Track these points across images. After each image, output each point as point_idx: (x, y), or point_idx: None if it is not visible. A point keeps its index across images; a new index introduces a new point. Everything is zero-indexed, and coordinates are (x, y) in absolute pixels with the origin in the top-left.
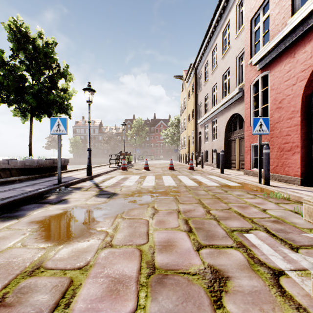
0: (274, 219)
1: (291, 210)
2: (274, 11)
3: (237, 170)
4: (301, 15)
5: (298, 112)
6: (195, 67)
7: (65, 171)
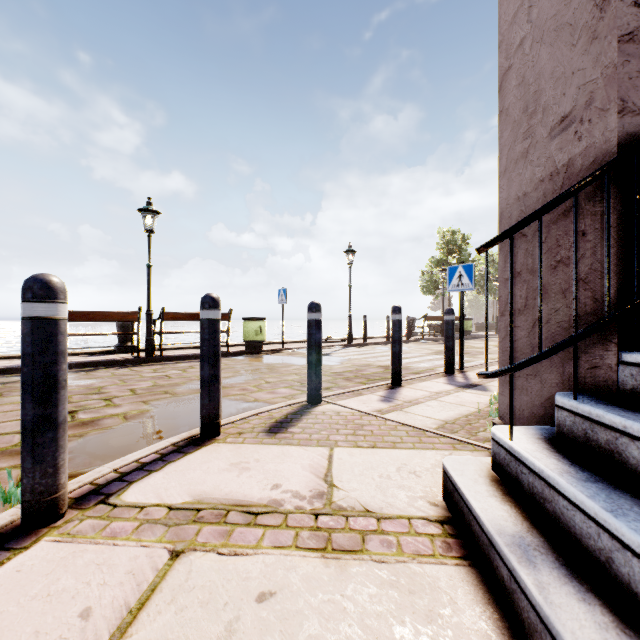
0: None
1: None
2: None
3: None
4: None
5: None
6: None
7: None
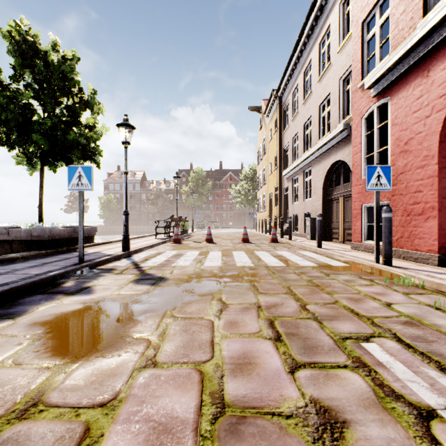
0: (405, 319)
1: (429, 304)
2: (397, 9)
3: (341, 243)
4: (438, 13)
5: (434, 157)
6: (279, 95)
7: (91, 245)
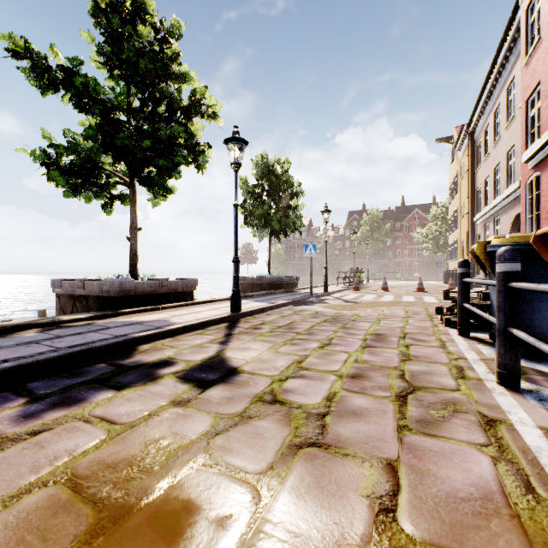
0: None
1: None
2: (542, 105)
3: None
4: None
5: None
6: (470, 130)
7: (299, 289)
